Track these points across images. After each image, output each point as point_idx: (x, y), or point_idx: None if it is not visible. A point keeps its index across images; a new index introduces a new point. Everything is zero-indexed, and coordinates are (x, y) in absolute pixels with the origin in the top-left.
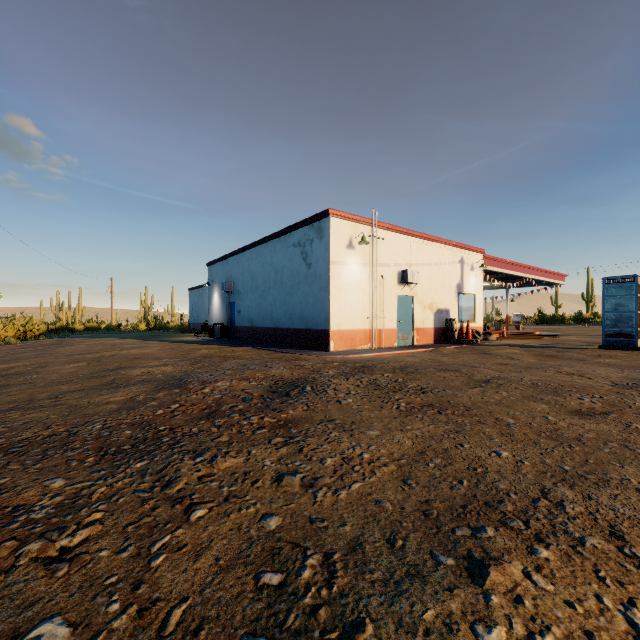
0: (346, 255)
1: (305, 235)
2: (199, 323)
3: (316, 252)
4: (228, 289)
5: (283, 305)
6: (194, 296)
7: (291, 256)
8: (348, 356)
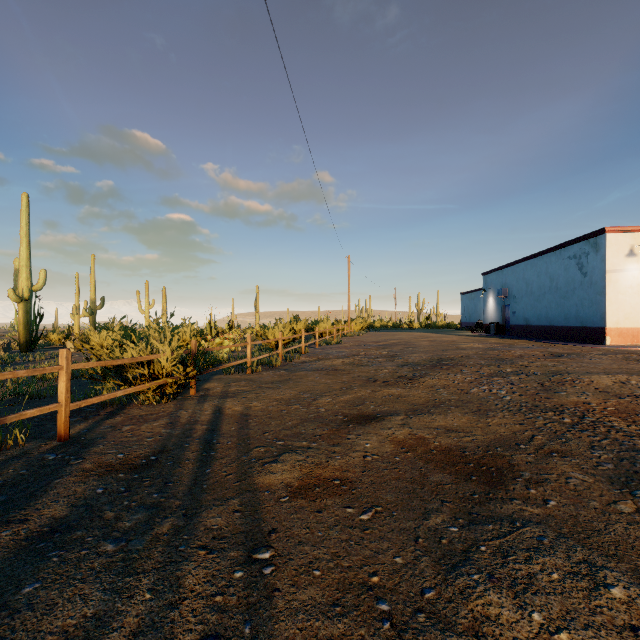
0: (625, 263)
1: (580, 249)
2: (471, 322)
3: (591, 263)
4: (503, 294)
5: (558, 307)
6: (466, 299)
7: (566, 267)
8: (623, 348)
